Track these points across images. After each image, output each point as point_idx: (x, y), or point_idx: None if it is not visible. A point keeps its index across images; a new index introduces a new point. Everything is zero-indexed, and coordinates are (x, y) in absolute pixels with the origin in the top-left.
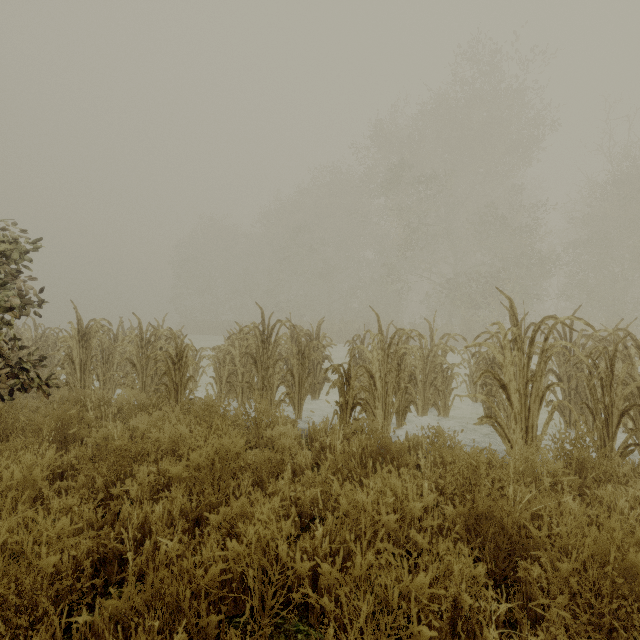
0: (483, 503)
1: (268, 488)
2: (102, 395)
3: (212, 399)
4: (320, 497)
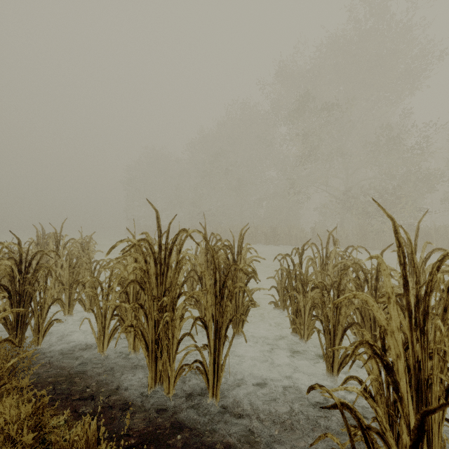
0: None
1: None
2: None
3: None
4: None
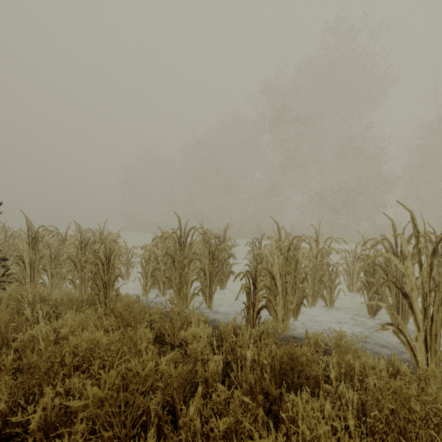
0: None
1: (179, 411)
2: (43, 292)
3: (132, 301)
4: (233, 424)
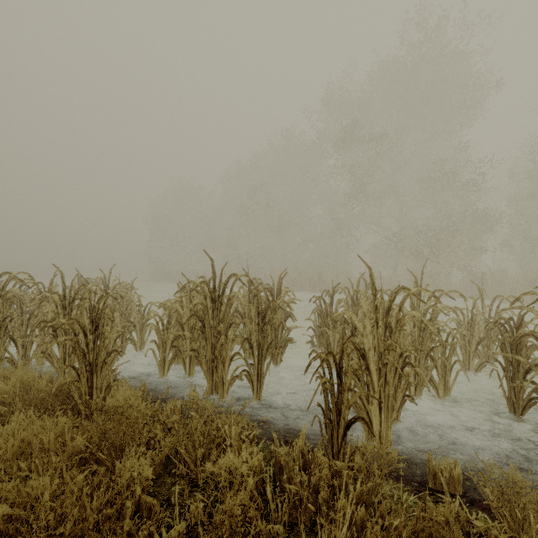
0: None
1: None
2: None
3: (121, 403)
4: None
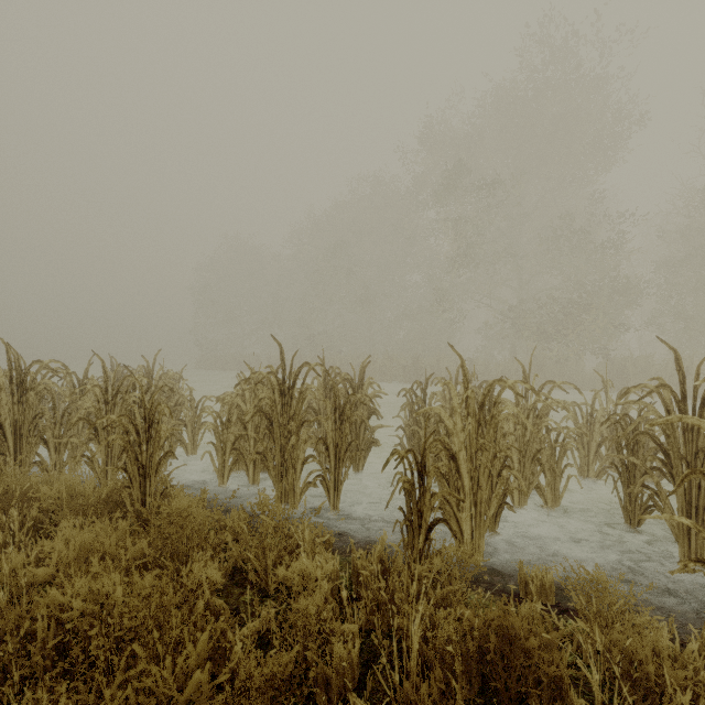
0: None
1: None
2: (29, 482)
3: (185, 506)
4: None
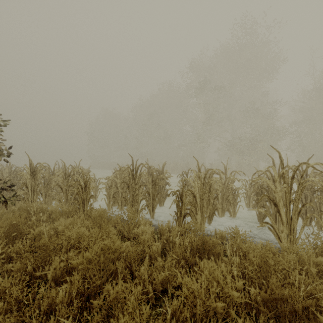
0: (279, 291)
1: (134, 270)
2: (42, 206)
3: (102, 210)
4: (167, 277)
